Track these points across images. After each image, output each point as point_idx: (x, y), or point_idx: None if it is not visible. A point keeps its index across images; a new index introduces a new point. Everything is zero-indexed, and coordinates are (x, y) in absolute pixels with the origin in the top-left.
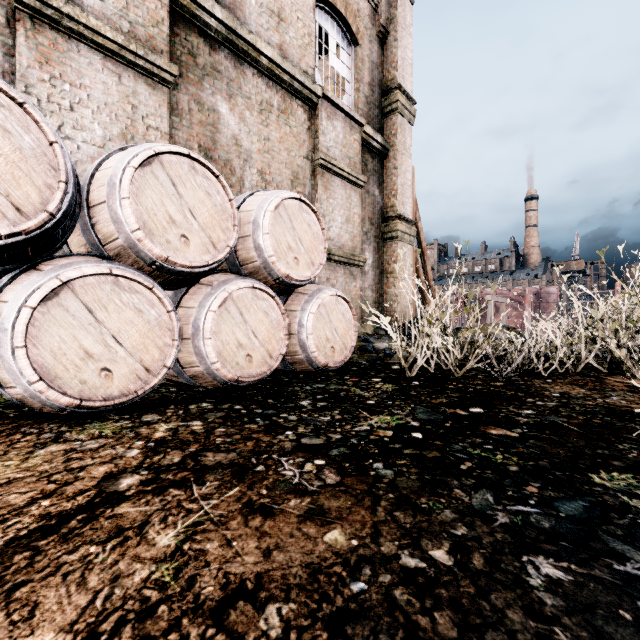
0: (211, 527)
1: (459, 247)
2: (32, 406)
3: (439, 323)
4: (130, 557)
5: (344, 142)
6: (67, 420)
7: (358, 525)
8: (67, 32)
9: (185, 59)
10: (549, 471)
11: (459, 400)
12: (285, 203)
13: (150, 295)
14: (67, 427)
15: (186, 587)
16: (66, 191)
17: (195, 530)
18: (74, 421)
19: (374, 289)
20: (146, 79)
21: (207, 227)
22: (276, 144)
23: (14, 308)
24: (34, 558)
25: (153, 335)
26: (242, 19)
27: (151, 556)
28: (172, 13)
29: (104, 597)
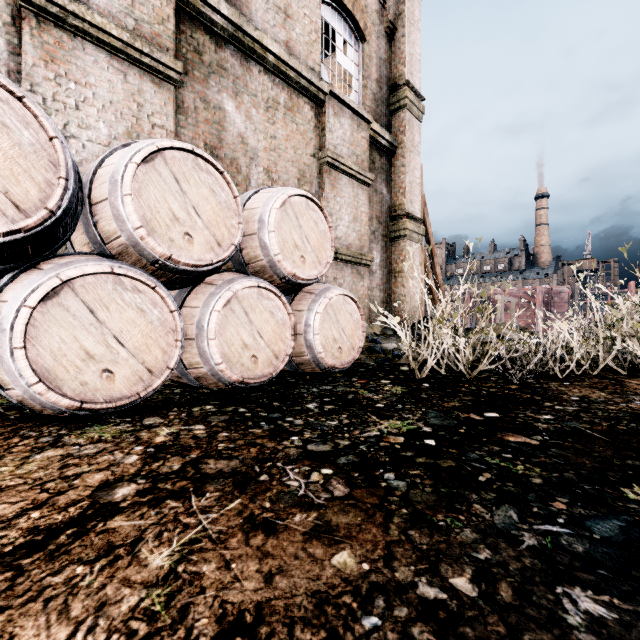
0: (209, 545)
1: (471, 245)
2: (33, 408)
3: (450, 323)
4: (119, 580)
5: (351, 140)
6: (67, 423)
7: (369, 545)
8: (72, 30)
9: (191, 57)
10: (576, 484)
11: (472, 404)
12: (291, 200)
13: (153, 294)
14: (67, 430)
15: (178, 619)
16: (66, 188)
17: (191, 549)
18: (74, 424)
19: (382, 289)
20: (151, 77)
21: (211, 225)
22: (282, 142)
23: (13, 308)
24: (16, 580)
25: (156, 335)
26: (248, 16)
27: (142, 579)
28: (178, 10)
29: (86, 629)
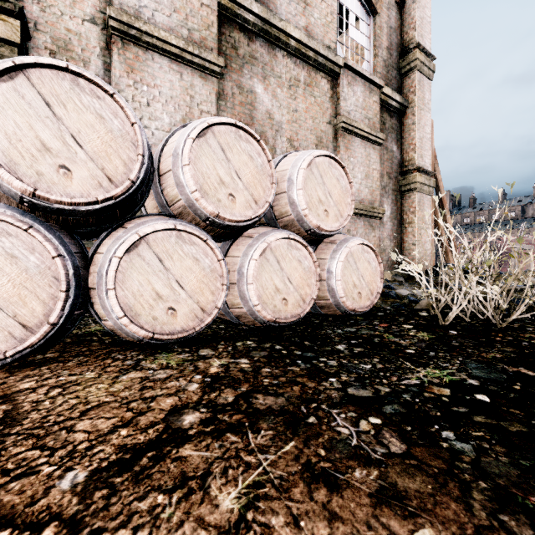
0: (273, 492)
1: (499, 191)
2: (120, 335)
3: (481, 271)
4: (194, 519)
5: (363, 105)
6: (143, 349)
7: (454, 527)
8: (145, 46)
9: (229, 52)
10: None
11: (517, 356)
12: (316, 161)
13: (205, 246)
14: (143, 356)
15: None
16: (143, 162)
17: (256, 493)
18: (148, 350)
19: (392, 239)
20: (200, 73)
21: (250, 186)
22: (302, 114)
23: (107, 258)
24: (110, 499)
25: (207, 280)
26: (274, 10)
27: (215, 522)
28: (219, 16)
29: None
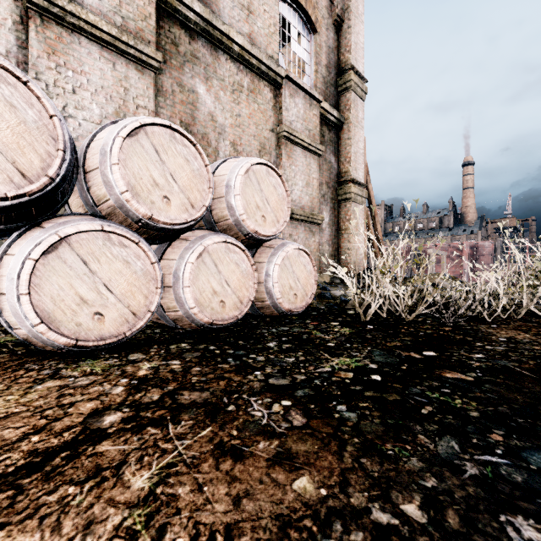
0: (184, 469)
1: (409, 205)
2: (36, 345)
3: (391, 273)
4: (105, 500)
5: (304, 117)
6: (65, 358)
7: (326, 472)
8: (70, 27)
9: (169, 48)
10: (510, 418)
11: (412, 343)
12: (254, 168)
13: (136, 249)
14: (64, 364)
15: (156, 538)
16: (64, 158)
17: (168, 472)
18: (70, 359)
19: (330, 244)
20: (136, 65)
21: (186, 189)
22: (246, 119)
23: (19, 260)
24: (16, 498)
25: (139, 284)
26: (217, 13)
27: (125, 500)
28: (158, 9)
29: None
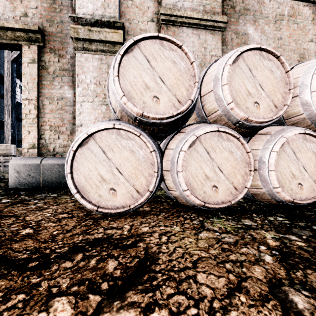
0: None
1: None
2: (179, 200)
3: None
4: None
5: None
6: (198, 212)
7: None
8: (178, 24)
9: (229, 12)
10: None
11: None
12: None
13: (237, 142)
14: (201, 218)
15: None
16: (197, 87)
17: None
18: (202, 214)
19: None
20: (210, 31)
21: (270, 94)
22: (286, 39)
23: (177, 151)
24: None
25: (238, 167)
26: None
27: None
28: None
29: None
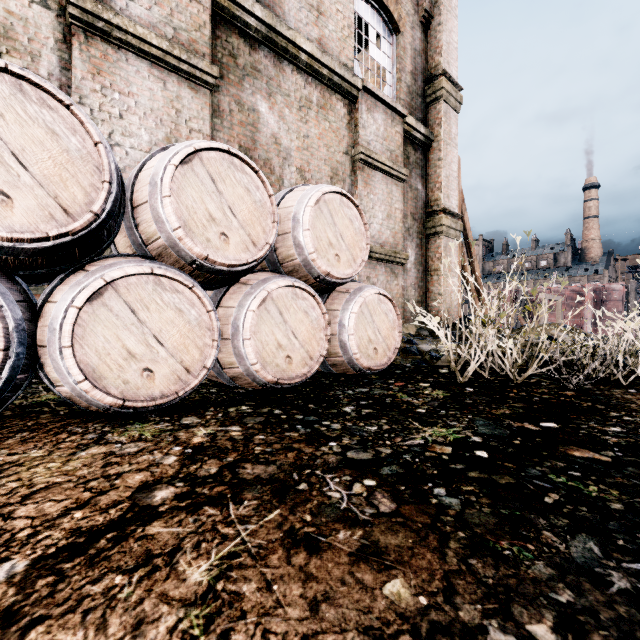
0: (248, 561)
1: (518, 239)
2: (80, 404)
3: (497, 323)
4: (157, 595)
5: (385, 135)
6: (111, 420)
7: (425, 574)
8: (116, 43)
9: (226, 61)
10: None
11: (525, 411)
12: (326, 198)
13: (190, 295)
14: (110, 427)
15: None
16: (110, 191)
17: (230, 564)
18: (117, 421)
19: (417, 287)
20: (189, 83)
21: (246, 224)
22: (315, 141)
23: (62, 308)
24: (57, 585)
25: (193, 335)
26: (281, 16)
27: (180, 596)
28: (213, 16)
29: None
